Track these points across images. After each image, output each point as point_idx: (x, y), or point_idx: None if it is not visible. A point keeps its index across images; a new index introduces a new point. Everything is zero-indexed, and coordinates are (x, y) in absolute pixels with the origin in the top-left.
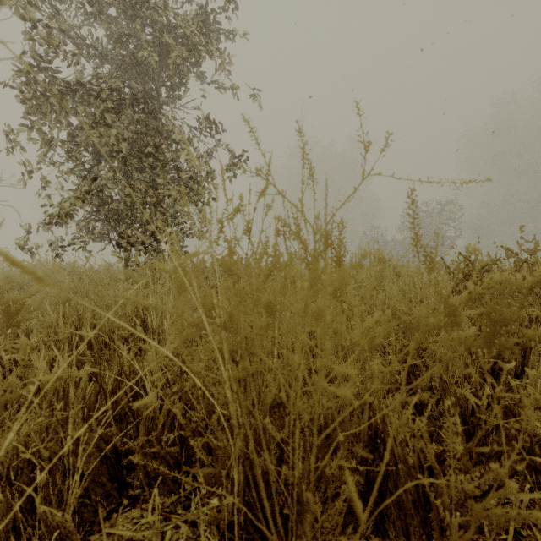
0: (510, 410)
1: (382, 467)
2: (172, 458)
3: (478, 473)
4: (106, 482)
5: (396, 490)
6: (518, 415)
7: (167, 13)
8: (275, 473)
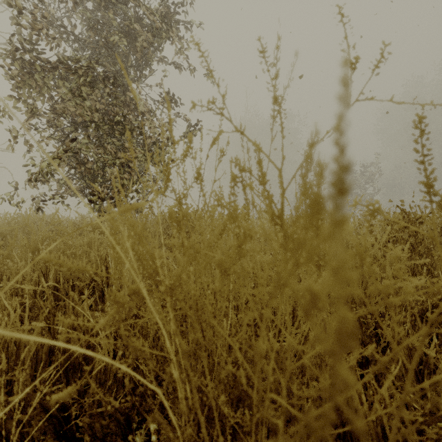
0: None
1: None
2: (122, 415)
3: None
4: None
5: None
6: None
7: (133, 1)
8: None
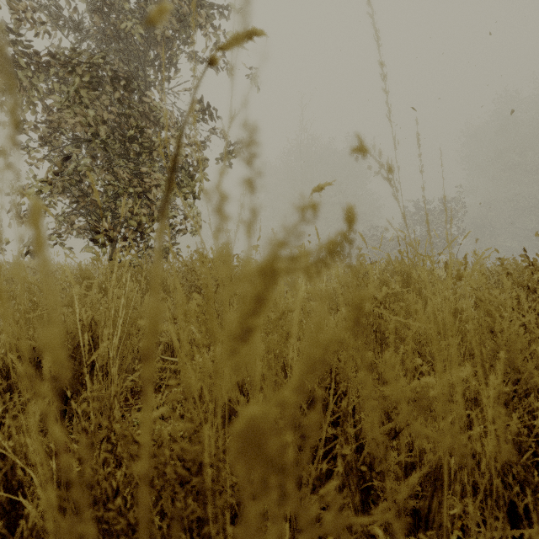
0: None
1: None
2: None
3: None
4: None
5: None
6: None
7: None
8: None
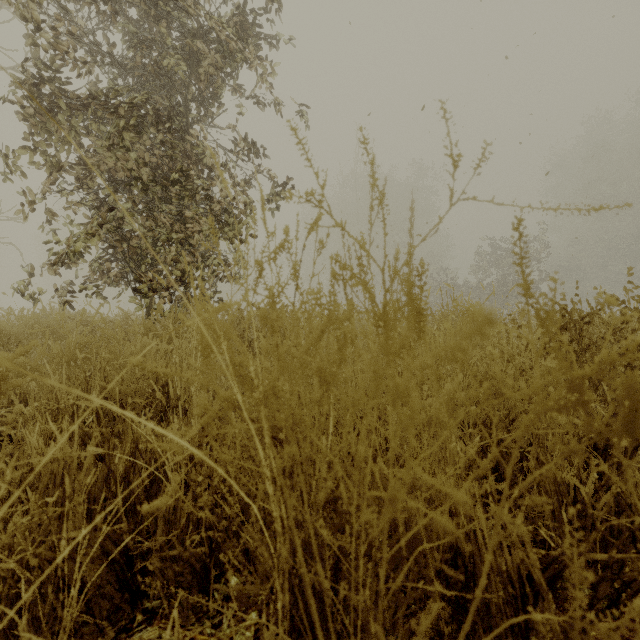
0: (625, 499)
1: (477, 593)
2: (198, 562)
3: (616, 612)
4: (115, 593)
5: (486, 610)
6: (635, 506)
7: (197, 12)
8: (331, 593)
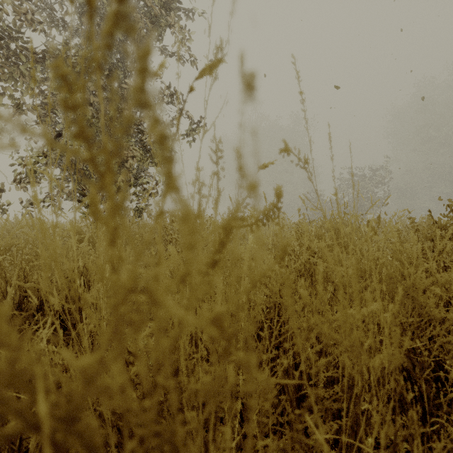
0: None
1: None
2: None
3: None
4: None
5: None
6: None
7: None
8: None
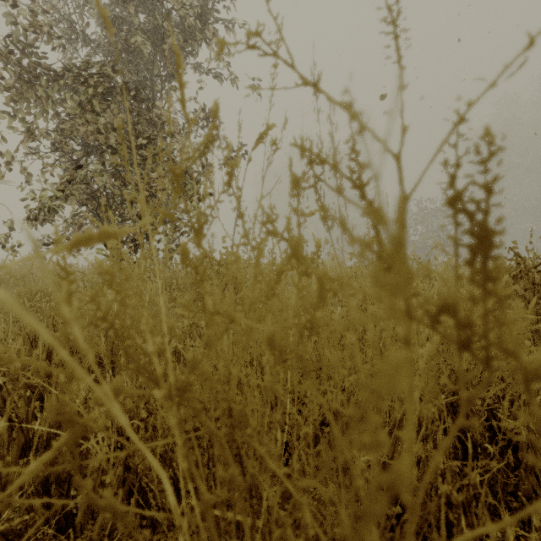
0: None
1: None
2: None
3: None
4: None
5: None
6: None
7: None
8: None
